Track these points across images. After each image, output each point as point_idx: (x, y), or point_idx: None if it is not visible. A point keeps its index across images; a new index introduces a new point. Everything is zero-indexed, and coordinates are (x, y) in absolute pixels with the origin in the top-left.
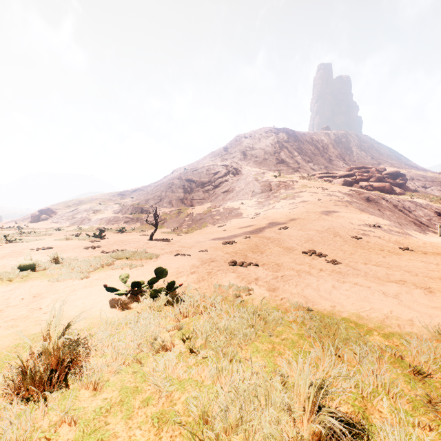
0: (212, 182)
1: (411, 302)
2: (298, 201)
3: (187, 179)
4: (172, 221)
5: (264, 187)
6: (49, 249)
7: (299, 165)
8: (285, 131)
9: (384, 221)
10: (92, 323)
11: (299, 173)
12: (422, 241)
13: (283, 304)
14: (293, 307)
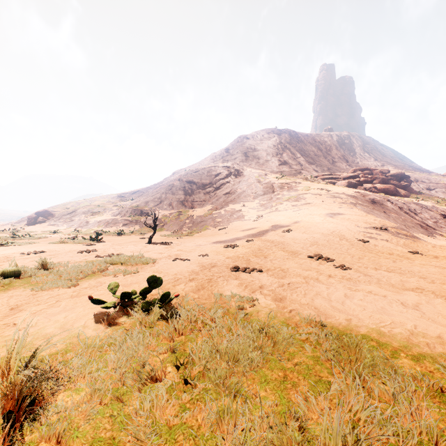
0: (213, 183)
1: (435, 315)
2: (301, 203)
3: (188, 181)
4: (172, 224)
5: (267, 189)
6: (41, 253)
7: (302, 167)
8: (288, 133)
9: (390, 224)
10: (71, 344)
11: (302, 174)
12: (431, 244)
13: (292, 318)
14: (305, 322)
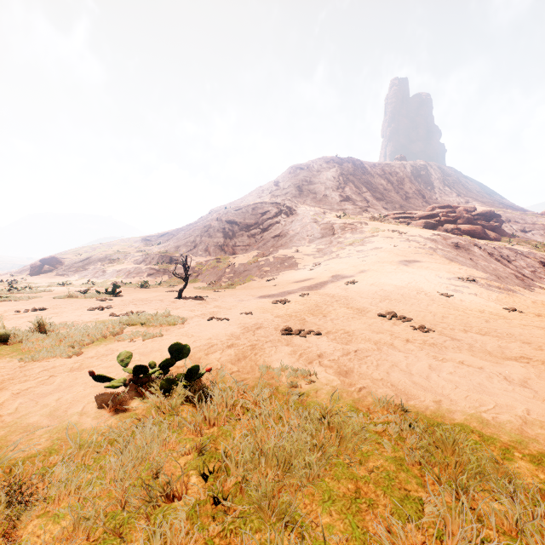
0: (260, 224)
1: None
2: (368, 248)
3: (228, 220)
4: (209, 273)
5: (326, 231)
6: (41, 310)
7: (368, 204)
8: (351, 162)
9: (479, 273)
10: (59, 440)
11: (368, 213)
12: (530, 299)
13: (363, 400)
14: (380, 406)
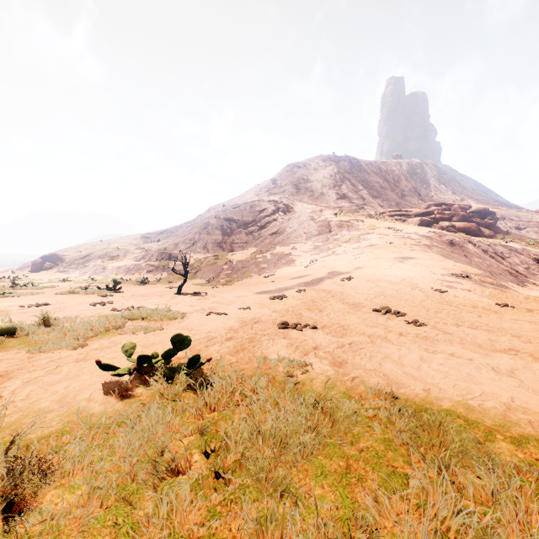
0: (257, 221)
1: (536, 384)
2: (364, 245)
3: (226, 218)
4: (207, 270)
5: (322, 228)
6: (44, 305)
7: (364, 201)
8: (347, 160)
9: (473, 270)
10: (70, 423)
11: (365, 211)
12: (523, 295)
13: (356, 388)
14: (372, 393)
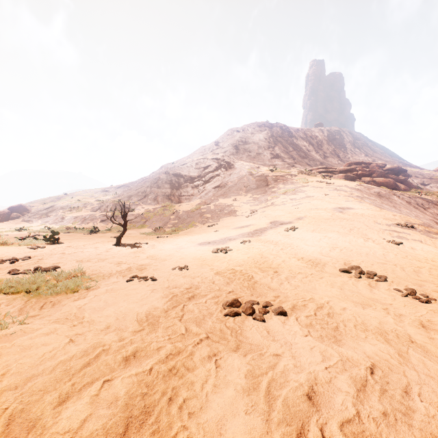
0: (202, 176)
1: None
2: (300, 196)
3: (175, 174)
4: (155, 220)
5: (260, 182)
6: None
7: (295, 160)
8: (279, 127)
9: (414, 220)
10: None
11: (295, 168)
12: None
13: None
14: None
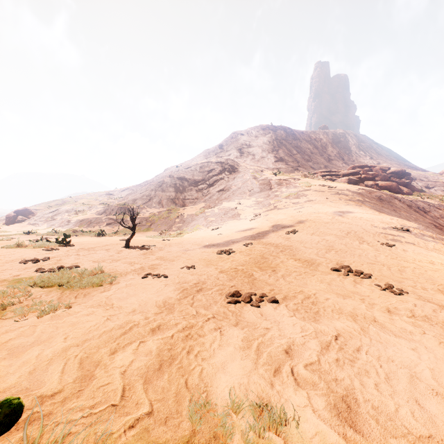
0: (206, 180)
1: None
2: (303, 200)
3: (179, 177)
4: (161, 223)
5: (264, 186)
6: None
7: (298, 164)
8: (283, 129)
9: (410, 223)
10: None
11: (299, 171)
12: None
13: None
14: None
